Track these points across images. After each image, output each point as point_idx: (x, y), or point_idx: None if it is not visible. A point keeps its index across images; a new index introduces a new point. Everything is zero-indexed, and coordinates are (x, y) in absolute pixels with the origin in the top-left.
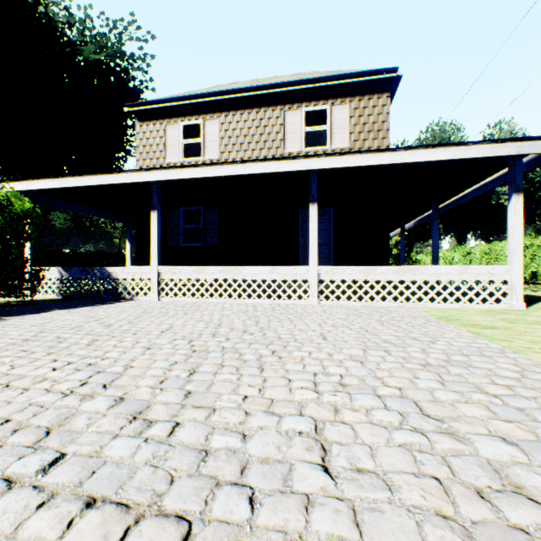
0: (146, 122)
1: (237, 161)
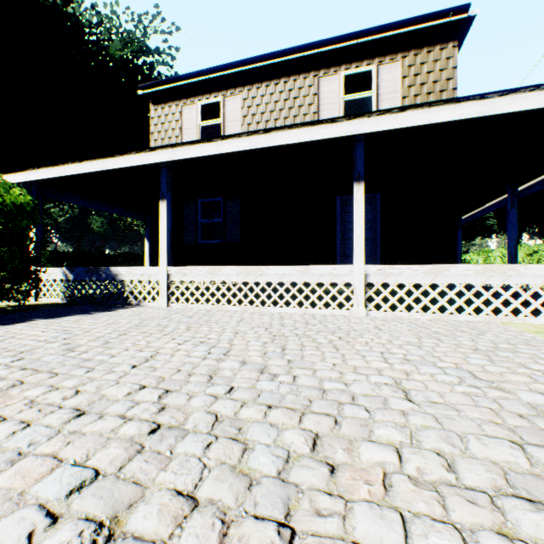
0: (161, 105)
1: (259, 131)
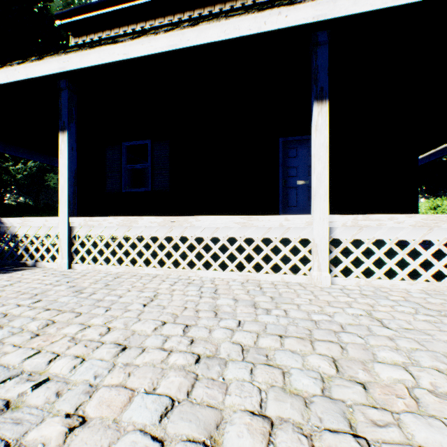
0: (82, 38)
1: (184, 22)
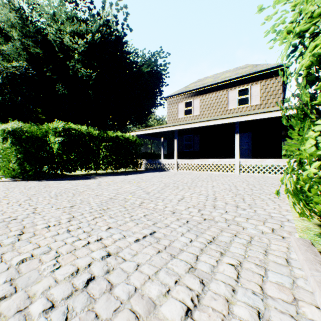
0: (170, 103)
1: (206, 121)
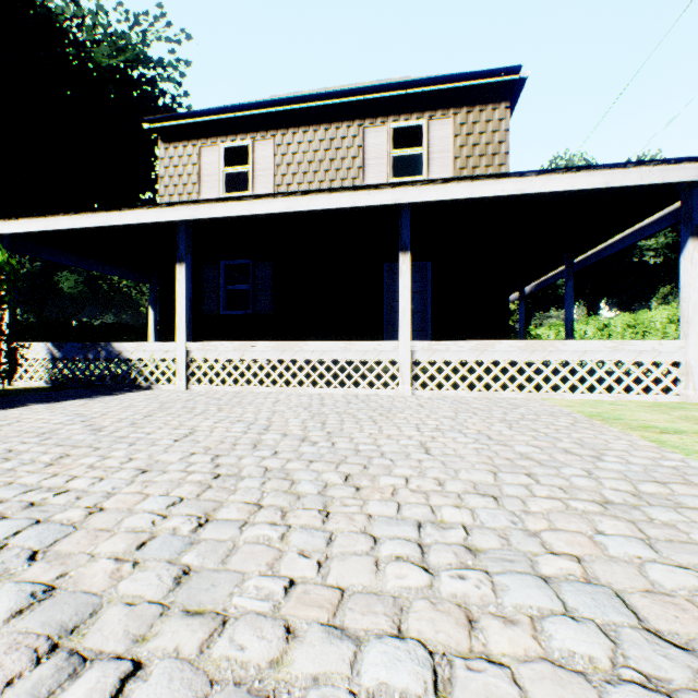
0: (174, 144)
1: (297, 192)
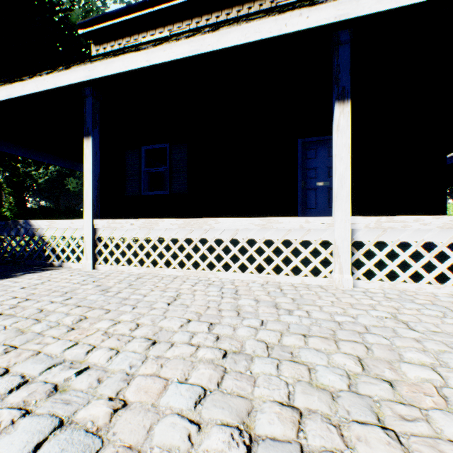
0: (103, 46)
1: (204, 27)
